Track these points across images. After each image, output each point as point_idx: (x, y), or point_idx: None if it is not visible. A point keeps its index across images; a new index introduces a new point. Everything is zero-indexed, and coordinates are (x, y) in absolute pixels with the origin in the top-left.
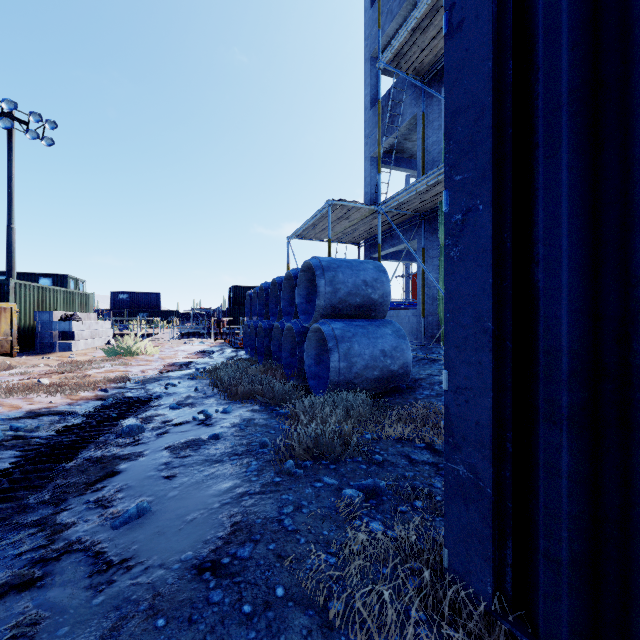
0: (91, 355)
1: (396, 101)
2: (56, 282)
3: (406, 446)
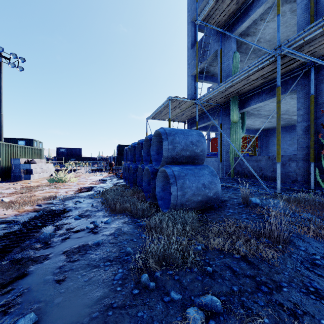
0: (41, 182)
1: (206, 42)
2: (27, 143)
3: (227, 257)
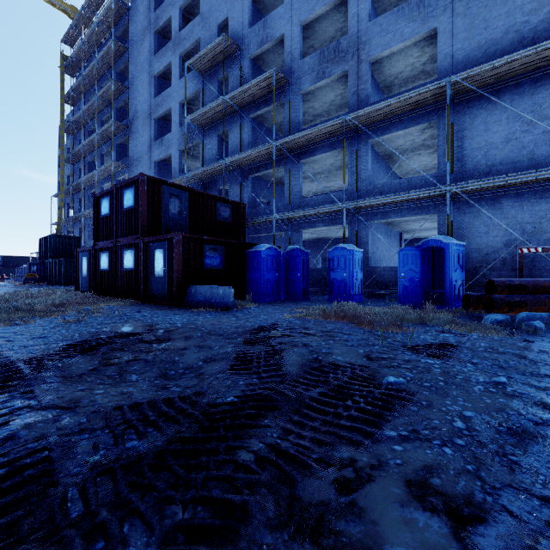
0: None
1: None
2: None
3: None
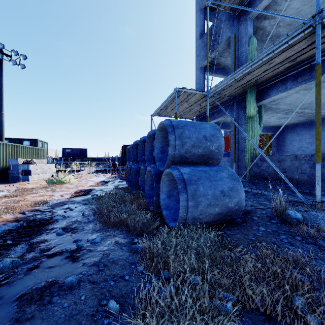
0: (39, 183)
1: (217, 27)
2: (32, 143)
3: None
